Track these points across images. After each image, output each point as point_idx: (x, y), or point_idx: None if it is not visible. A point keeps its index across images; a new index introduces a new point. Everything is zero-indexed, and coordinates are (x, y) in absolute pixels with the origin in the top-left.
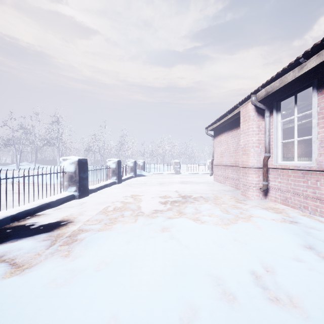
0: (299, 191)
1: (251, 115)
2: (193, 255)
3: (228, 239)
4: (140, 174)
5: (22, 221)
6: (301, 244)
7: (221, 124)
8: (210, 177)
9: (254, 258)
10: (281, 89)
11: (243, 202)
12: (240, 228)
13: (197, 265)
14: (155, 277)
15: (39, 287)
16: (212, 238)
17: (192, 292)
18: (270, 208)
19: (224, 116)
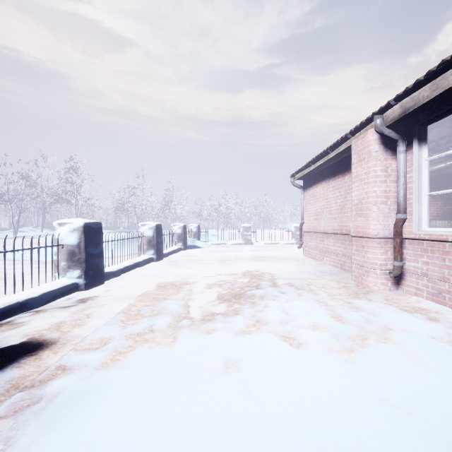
0: None
1: (373, 150)
2: None
3: (367, 400)
4: (192, 245)
5: None
6: None
7: (316, 169)
8: (297, 250)
9: None
10: (431, 103)
11: (363, 297)
12: (381, 363)
13: None
14: None
15: None
16: (332, 396)
17: None
18: (413, 310)
19: (322, 155)
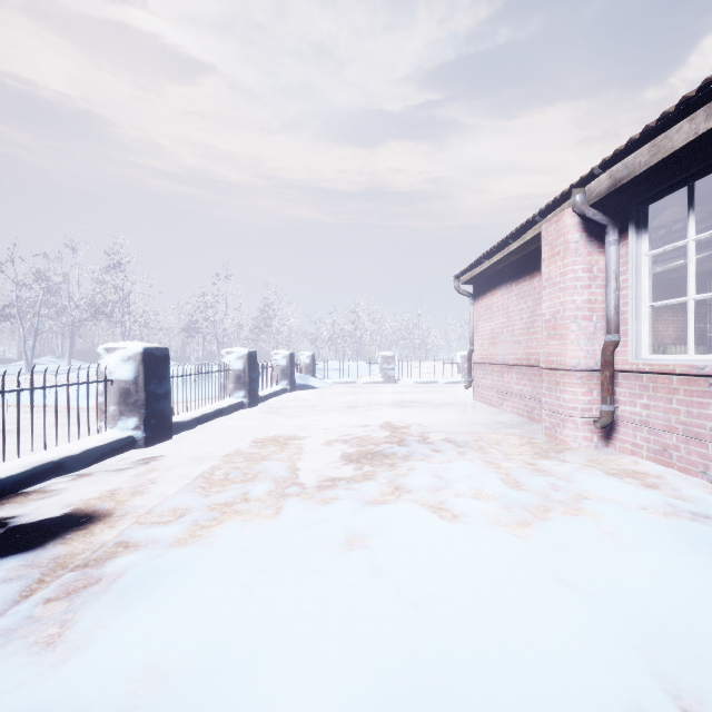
0: (704, 430)
1: (571, 240)
2: (440, 643)
3: (536, 579)
4: (304, 384)
5: None
6: None
7: (492, 268)
8: (465, 392)
9: (632, 657)
10: (652, 173)
11: (554, 457)
12: (564, 538)
13: (453, 688)
14: None
15: None
16: (490, 575)
17: None
18: (625, 474)
19: (500, 247)
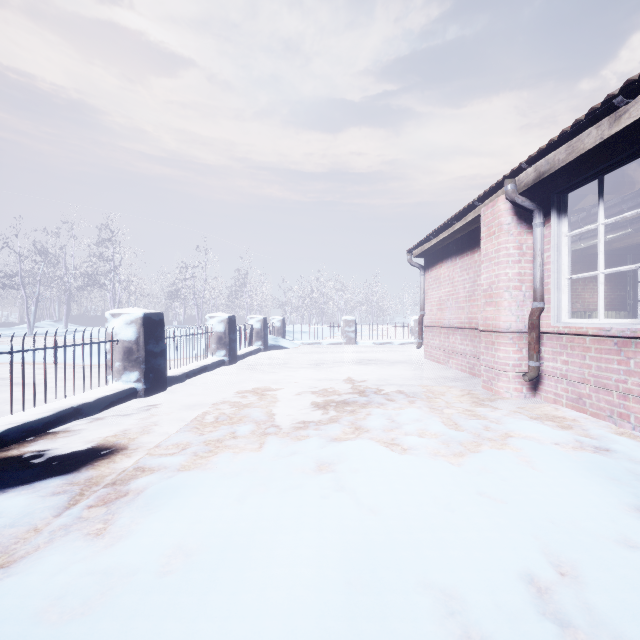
0: (610, 381)
1: (504, 222)
2: (388, 533)
3: (464, 492)
4: (275, 344)
5: (15, 449)
6: (629, 503)
7: (440, 243)
8: (417, 352)
9: (529, 542)
10: (570, 167)
11: (489, 405)
12: (489, 464)
13: (397, 560)
14: (298, 595)
15: (18, 623)
16: (428, 489)
17: (388, 638)
18: (546, 418)
19: (445, 226)
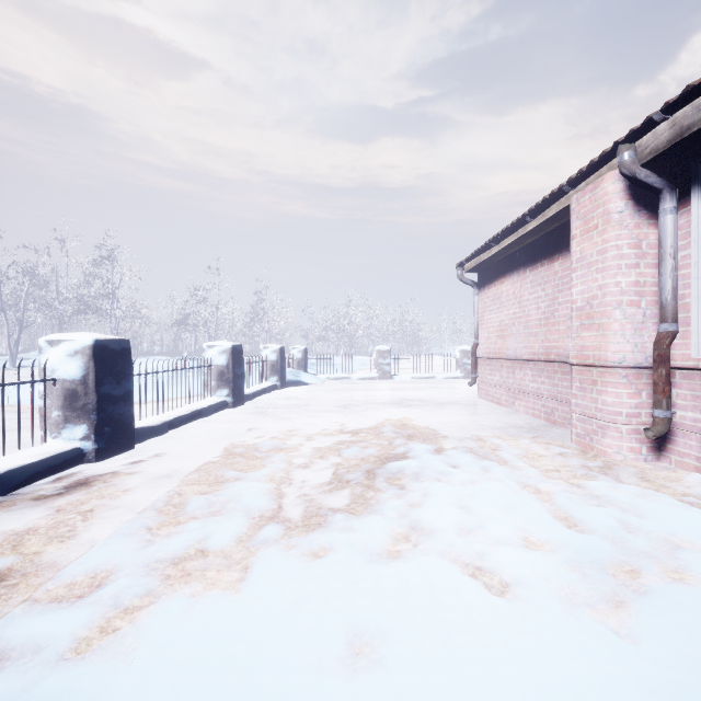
0: None
1: (613, 209)
2: None
3: None
4: (295, 380)
5: None
6: None
7: (502, 252)
8: (466, 388)
9: None
10: None
11: (601, 475)
12: (698, 643)
13: None
14: None
15: None
16: None
17: None
18: None
19: (514, 227)
